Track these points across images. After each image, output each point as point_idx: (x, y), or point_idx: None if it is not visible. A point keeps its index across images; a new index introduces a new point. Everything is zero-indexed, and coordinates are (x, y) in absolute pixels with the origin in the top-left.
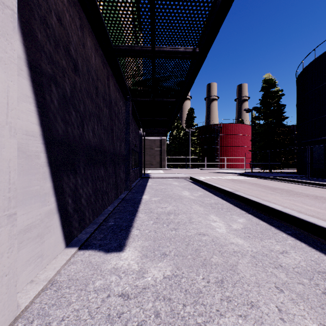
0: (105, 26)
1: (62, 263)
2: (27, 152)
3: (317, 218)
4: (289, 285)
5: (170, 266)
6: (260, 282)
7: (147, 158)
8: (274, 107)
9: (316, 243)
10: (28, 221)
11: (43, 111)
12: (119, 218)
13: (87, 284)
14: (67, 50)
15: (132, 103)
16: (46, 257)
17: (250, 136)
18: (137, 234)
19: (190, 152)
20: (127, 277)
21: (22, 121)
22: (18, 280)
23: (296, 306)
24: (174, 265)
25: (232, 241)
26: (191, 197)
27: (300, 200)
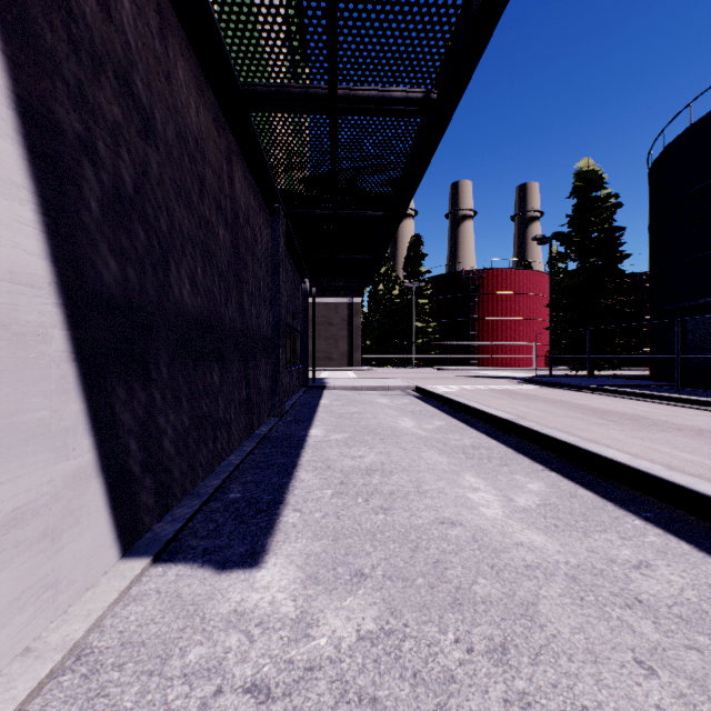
0: (221, 36)
1: (108, 600)
2: (14, 326)
3: (710, 482)
4: (666, 654)
5: (374, 606)
6: (598, 650)
7: (321, 345)
8: (600, 232)
9: None
10: (16, 499)
11: (58, 225)
12: (255, 482)
13: (166, 659)
14: (125, 81)
15: (286, 221)
16: (68, 587)
17: (546, 296)
18: (296, 521)
19: (415, 332)
20: (267, 637)
21: None
22: None
23: None
24: (384, 603)
25: (518, 539)
26: (418, 433)
27: (665, 439)
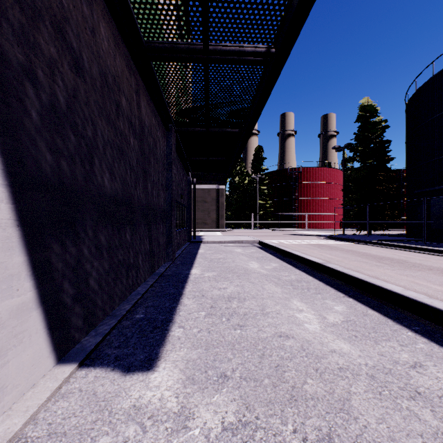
0: (131, 7)
1: (43, 398)
2: None
3: None
4: None
5: (234, 401)
6: (397, 437)
7: (199, 215)
8: (375, 144)
9: None
10: None
11: (4, 127)
12: (154, 306)
13: None
14: (60, 30)
15: (176, 135)
16: (13, 390)
17: (340, 184)
18: (180, 335)
19: (258, 207)
20: (156, 428)
21: None
22: None
23: None
24: (241, 399)
25: (332, 347)
26: (261, 272)
27: (421, 276)
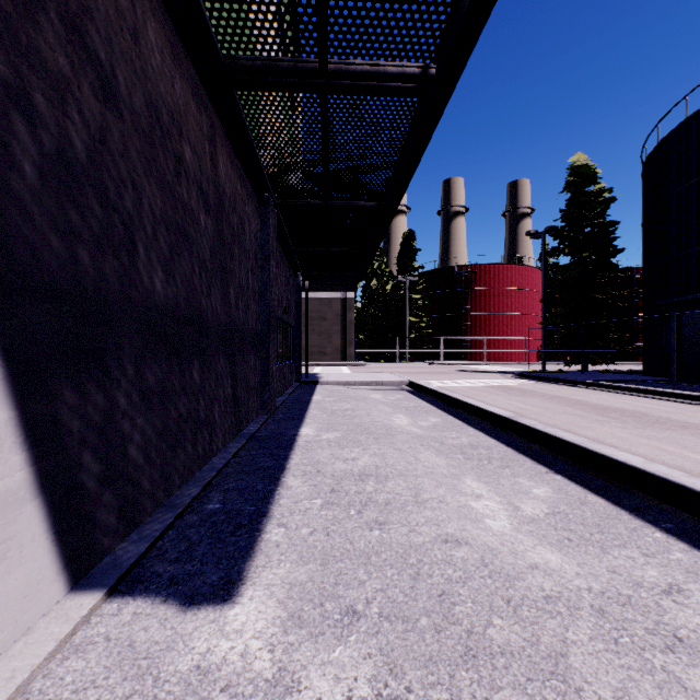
0: None
1: (41, 654)
2: None
3: None
4: None
5: (369, 659)
6: None
7: (315, 340)
8: (594, 227)
9: None
10: None
11: None
12: (238, 490)
13: None
14: (75, 29)
15: (277, 212)
16: None
17: (537, 291)
18: (279, 539)
19: (408, 327)
20: None
21: None
22: None
23: None
24: (381, 655)
25: (532, 560)
26: (414, 431)
27: (672, 438)
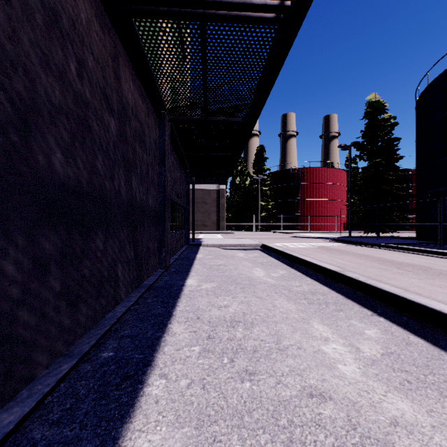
0: None
1: None
2: None
3: None
4: None
5: None
6: None
7: (199, 217)
8: (383, 142)
9: None
10: None
11: None
12: (131, 336)
13: None
14: None
15: (171, 125)
16: None
17: (344, 185)
18: (159, 394)
19: (260, 208)
20: None
21: None
22: None
23: None
24: None
25: (390, 413)
26: (269, 281)
27: None
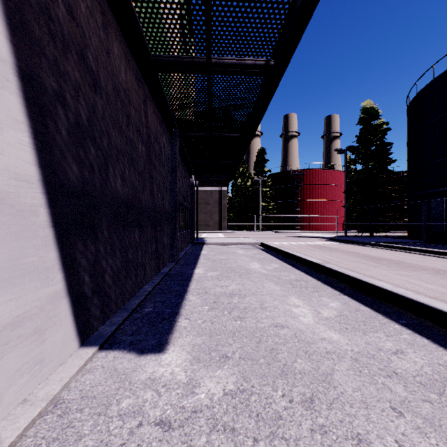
0: (140, 27)
1: (73, 371)
2: (17, 206)
3: (443, 302)
4: (410, 404)
5: (233, 375)
6: (368, 401)
7: (202, 217)
8: (377, 146)
9: (443, 339)
10: (18, 310)
11: (43, 145)
12: (161, 301)
13: (108, 406)
14: (82, 56)
15: (180, 140)
16: (49, 363)
17: (343, 186)
18: (186, 325)
19: (261, 209)
20: (169, 393)
21: (9, 159)
22: (1, 401)
23: (425, 440)
24: (239, 373)
25: (322, 336)
26: (262, 272)
27: (415, 275)
